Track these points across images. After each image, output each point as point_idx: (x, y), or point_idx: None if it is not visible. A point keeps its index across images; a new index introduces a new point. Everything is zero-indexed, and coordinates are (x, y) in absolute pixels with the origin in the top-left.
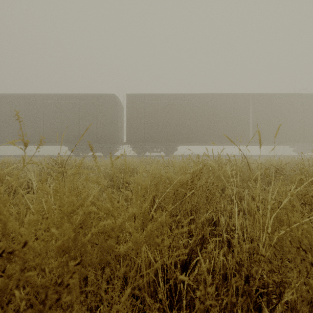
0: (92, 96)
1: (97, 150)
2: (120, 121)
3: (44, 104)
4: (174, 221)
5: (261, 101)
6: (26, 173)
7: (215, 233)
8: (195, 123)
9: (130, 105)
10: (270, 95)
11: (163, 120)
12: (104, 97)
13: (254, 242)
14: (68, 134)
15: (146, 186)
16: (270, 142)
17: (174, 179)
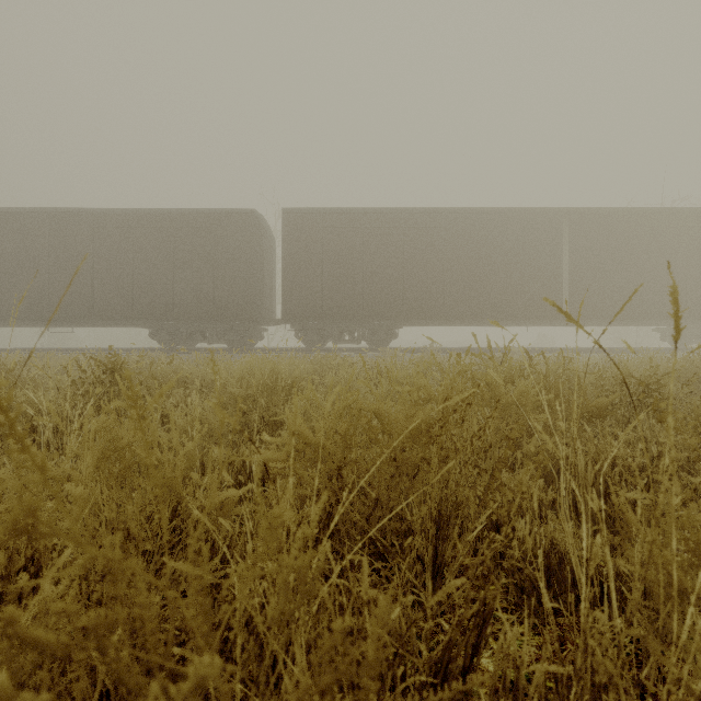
0: (203, 213)
1: (215, 337)
2: (267, 270)
3: (95, 232)
4: (393, 531)
5: (590, 226)
6: (30, 396)
7: (505, 564)
8: (438, 275)
9: (291, 234)
10: (610, 211)
11: (366, 268)
12: (231, 215)
13: (693, 691)
14: (149, 301)
15: (318, 440)
16: (610, 318)
17: (394, 416)
